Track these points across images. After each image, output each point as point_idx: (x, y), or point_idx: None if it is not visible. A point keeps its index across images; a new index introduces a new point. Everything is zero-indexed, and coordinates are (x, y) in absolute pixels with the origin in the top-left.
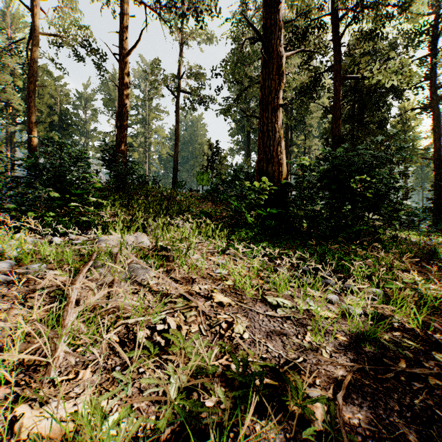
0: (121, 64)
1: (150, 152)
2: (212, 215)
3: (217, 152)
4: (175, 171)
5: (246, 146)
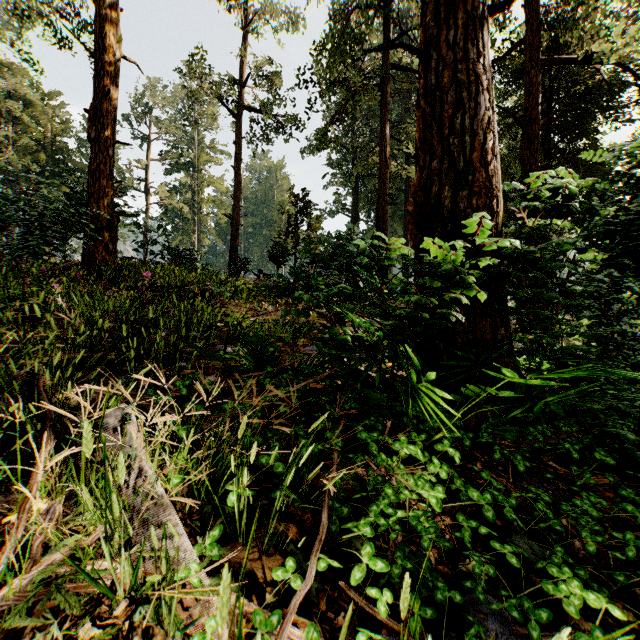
0: (98, 7)
1: (200, 216)
2: (285, 337)
3: (305, 209)
4: (234, 243)
5: (353, 205)
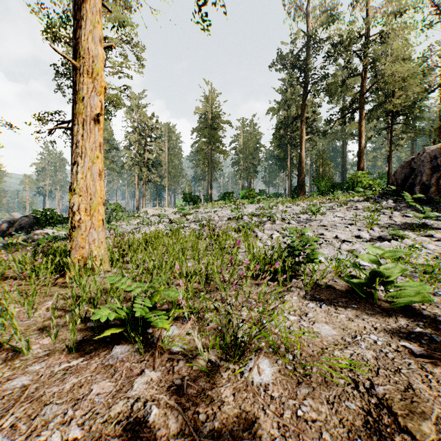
0: None
1: None
2: None
3: None
4: None
5: None
